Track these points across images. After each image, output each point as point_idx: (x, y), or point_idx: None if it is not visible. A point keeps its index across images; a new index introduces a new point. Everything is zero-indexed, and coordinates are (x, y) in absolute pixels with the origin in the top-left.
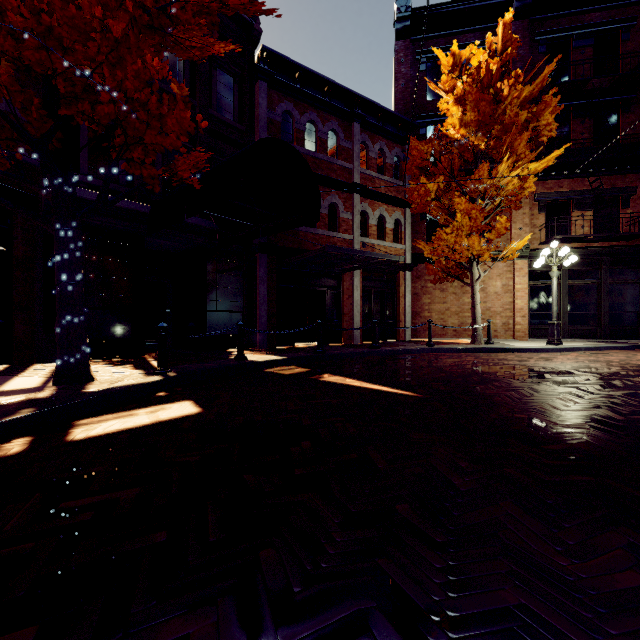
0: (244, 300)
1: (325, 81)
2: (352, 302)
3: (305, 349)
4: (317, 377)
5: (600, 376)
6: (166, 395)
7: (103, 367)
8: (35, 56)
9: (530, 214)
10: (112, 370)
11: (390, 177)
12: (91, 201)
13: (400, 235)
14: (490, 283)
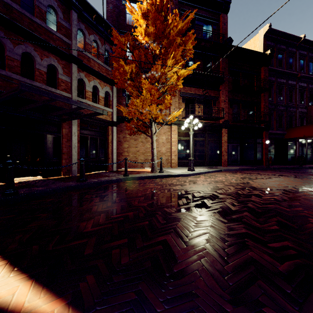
0: None
1: None
2: (71, 144)
3: None
4: None
5: (235, 198)
6: None
7: None
8: None
9: (178, 102)
10: None
11: (102, 62)
12: None
13: (109, 102)
14: (160, 137)
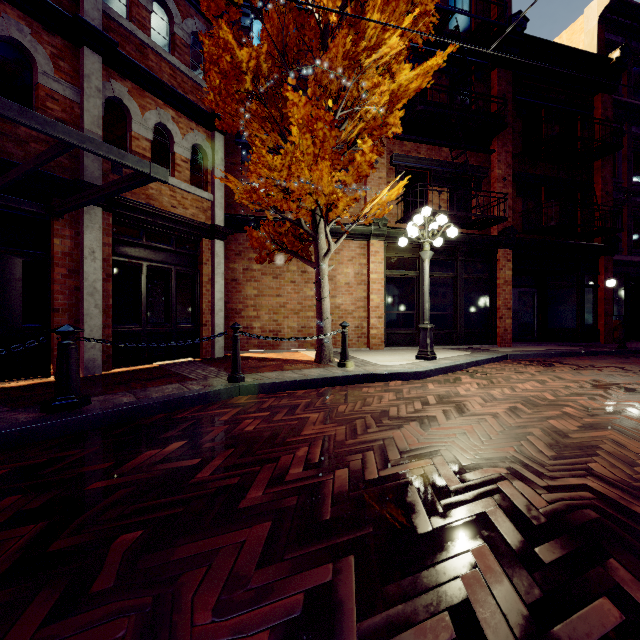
0: None
1: None
2: (80, 284)
3: None
4: None
5: None
6: None
7: None
8: None
9: (387, 181)
10: None
11: (183, 64)
12: None
13: (205, 176)
14: (340, 270)
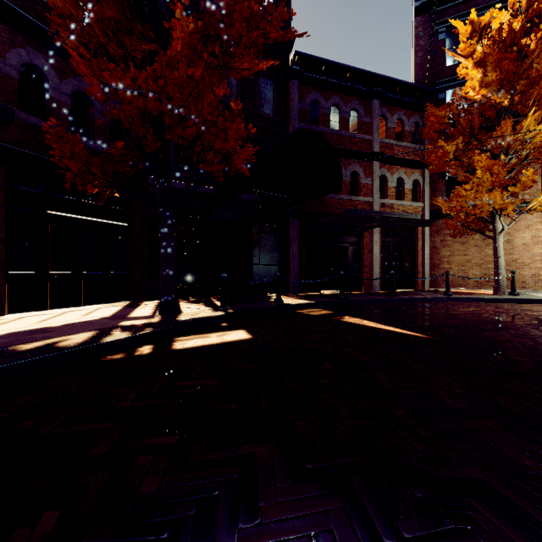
0: (280, 256)
1: (347, 69)
2: (372, 256)
3: (330, 295)
4: (339, 318)
5: None
6: (227, 325)
7: (185, 304)
8: (153, 105)
9: None
10: (191, 307)
11: (408, 142)
12: (177, 189)
13: (418, 194)
14: (517, 235)
